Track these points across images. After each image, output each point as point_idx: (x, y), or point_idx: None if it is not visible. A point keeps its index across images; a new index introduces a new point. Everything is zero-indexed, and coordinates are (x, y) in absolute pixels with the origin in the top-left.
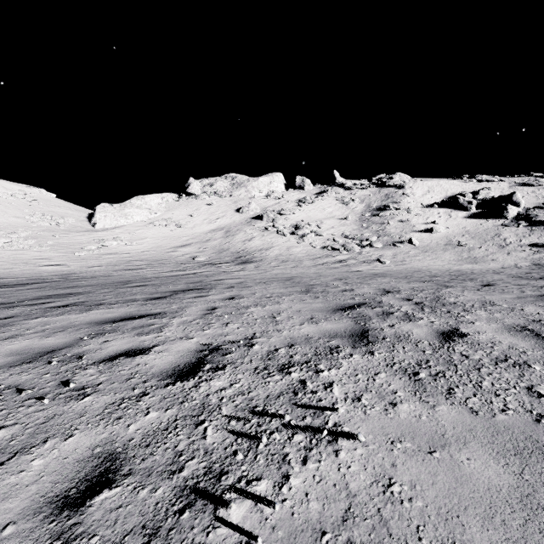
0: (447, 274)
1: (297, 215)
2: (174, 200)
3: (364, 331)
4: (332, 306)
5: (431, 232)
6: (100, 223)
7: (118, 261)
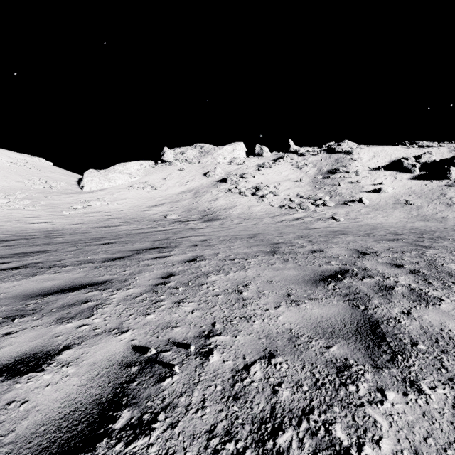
0: (408, 232)
1: (256, 178)
2: (151, 166)
3: (372, 323)
4: (309, 274)
5: (379, 192)
6: (87, 186)
7: (99, 219)
